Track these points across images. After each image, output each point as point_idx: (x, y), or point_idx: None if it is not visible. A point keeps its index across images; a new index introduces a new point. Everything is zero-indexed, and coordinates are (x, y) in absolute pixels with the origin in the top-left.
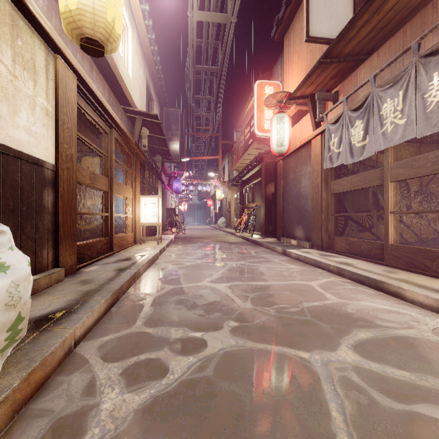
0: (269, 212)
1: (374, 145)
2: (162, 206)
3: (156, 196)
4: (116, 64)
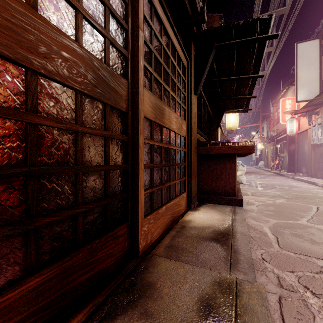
0: (291, 160)
1: None
2: None
3: None
4: None
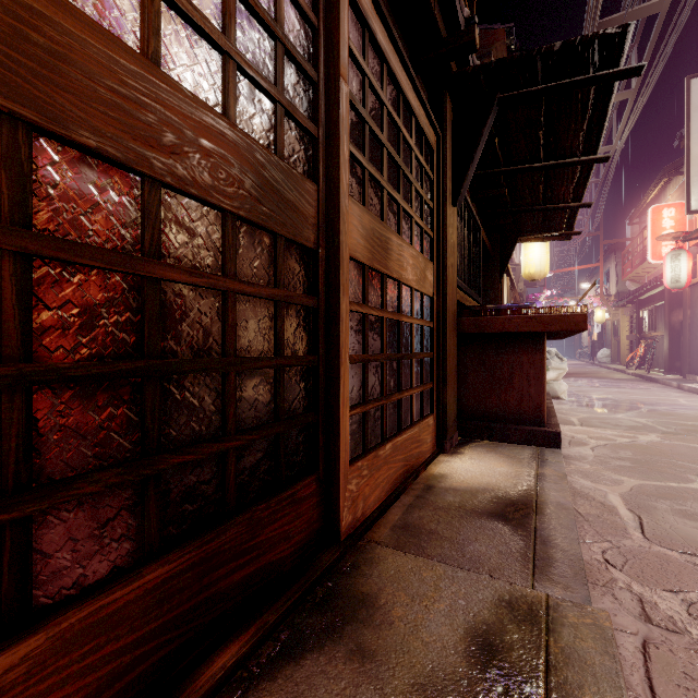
0: (675, 345)
1: None
2: None
3: None
4: None
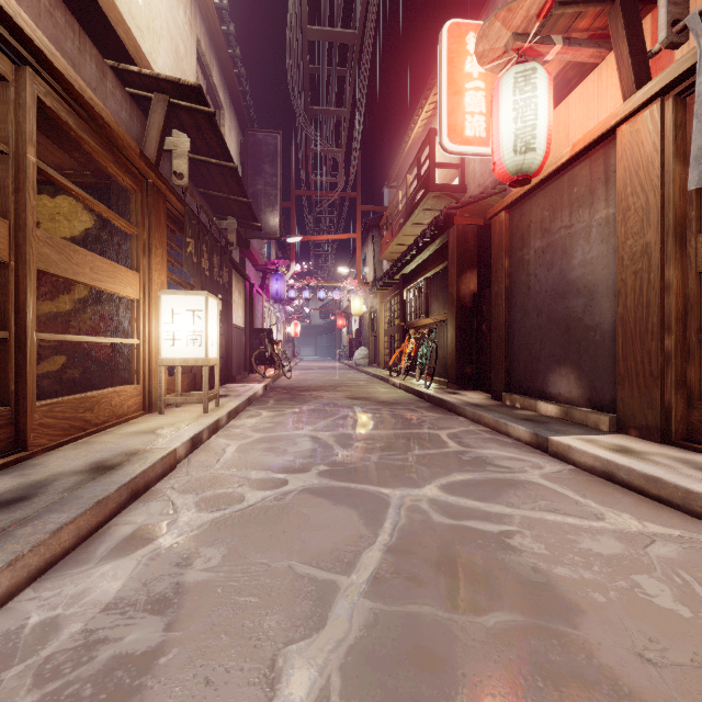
0: (465, 336)
1: None
2: (244, 325)
3: (201, 292)
4: None
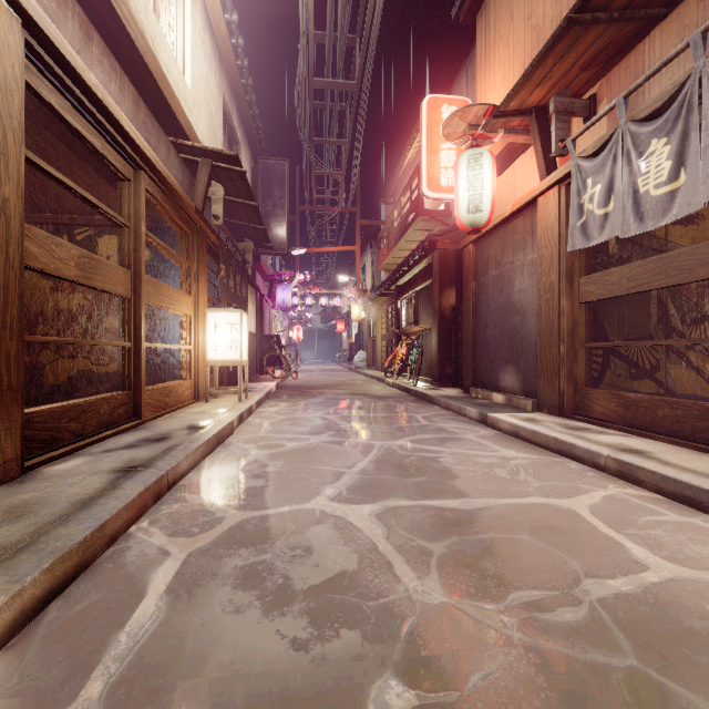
0: (446, 342)
1: (704, 188)
2: (256, 332)
3: (237, 310)
4: (152, 47)
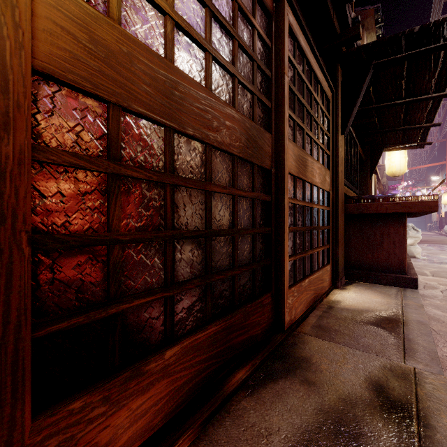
0: None
1: None
2: None
3: None
4: None
